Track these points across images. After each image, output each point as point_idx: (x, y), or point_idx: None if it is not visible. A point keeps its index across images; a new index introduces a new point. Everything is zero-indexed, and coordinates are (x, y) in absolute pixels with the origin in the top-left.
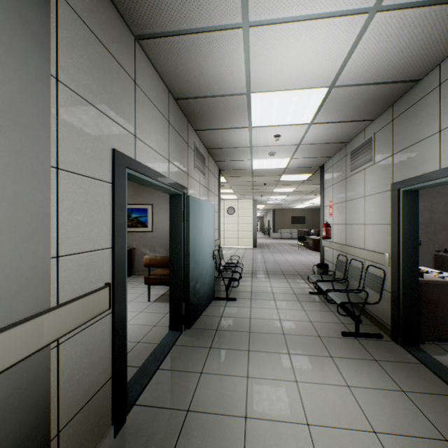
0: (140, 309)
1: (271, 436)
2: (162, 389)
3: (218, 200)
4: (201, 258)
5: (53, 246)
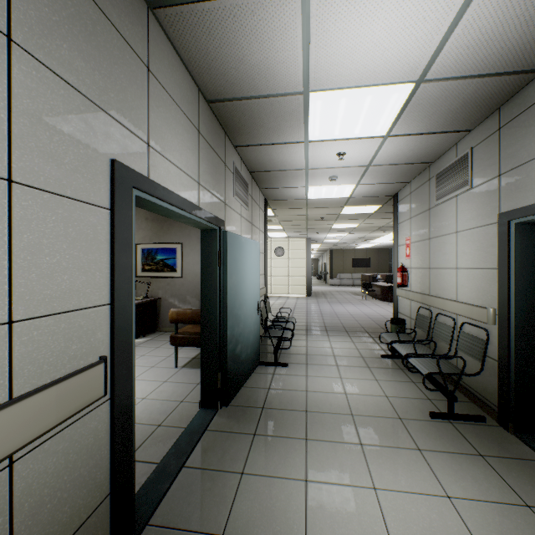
0: (164, 378)
1: None
2: (188, 499)
3: (264, 238)
4: (243, 313)
5: (1, 306)
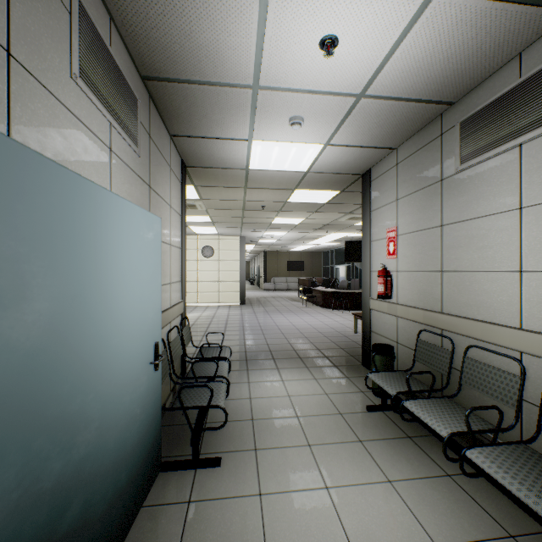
0: None
1: None
2: None
3: (181, 223)
4: (98, 393)
5: None
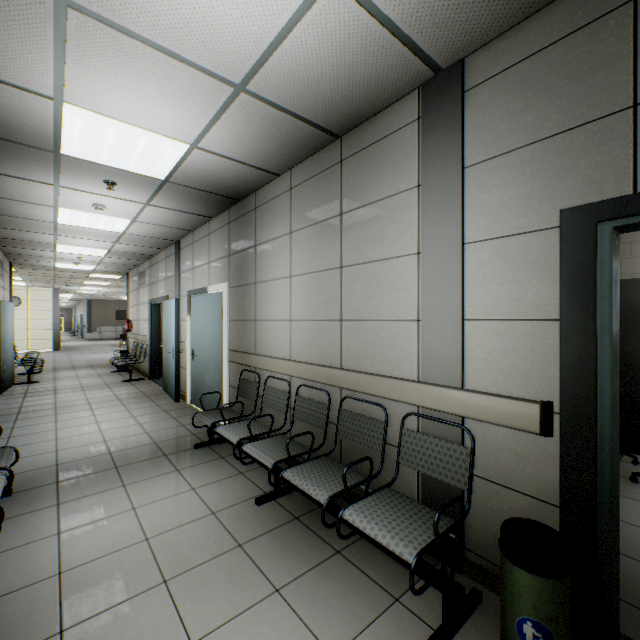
0: None
1: (69, 402)
2: None
3: (11, 295)
4: (7, 347)
5: None
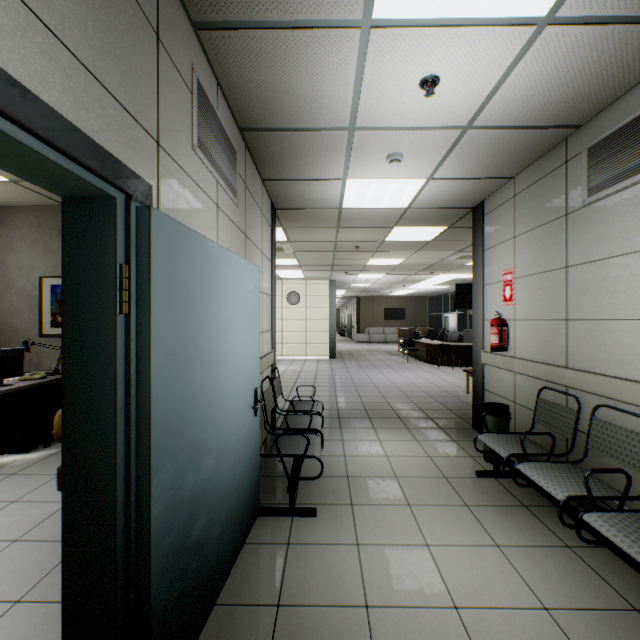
0: (21, 586)
1: None
2: None
3: (271, 270)
4: (215, 427)
5: None
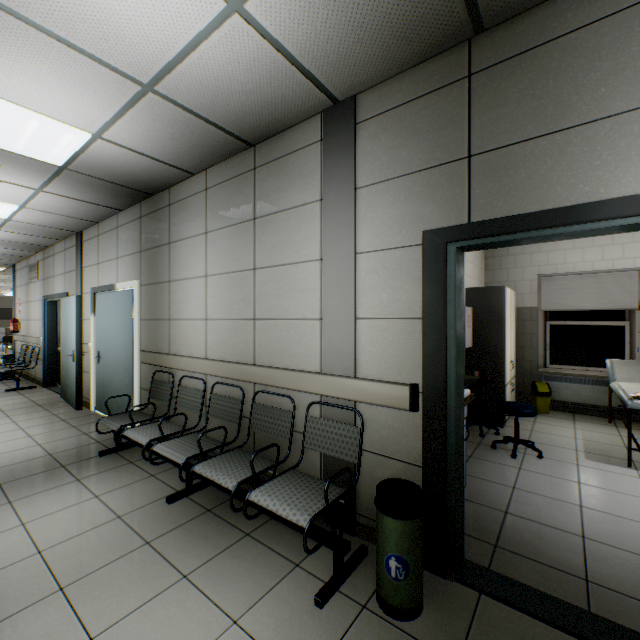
0: None
1: None
2: None
3: None
4: None
5: None
